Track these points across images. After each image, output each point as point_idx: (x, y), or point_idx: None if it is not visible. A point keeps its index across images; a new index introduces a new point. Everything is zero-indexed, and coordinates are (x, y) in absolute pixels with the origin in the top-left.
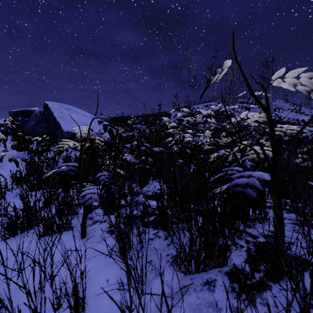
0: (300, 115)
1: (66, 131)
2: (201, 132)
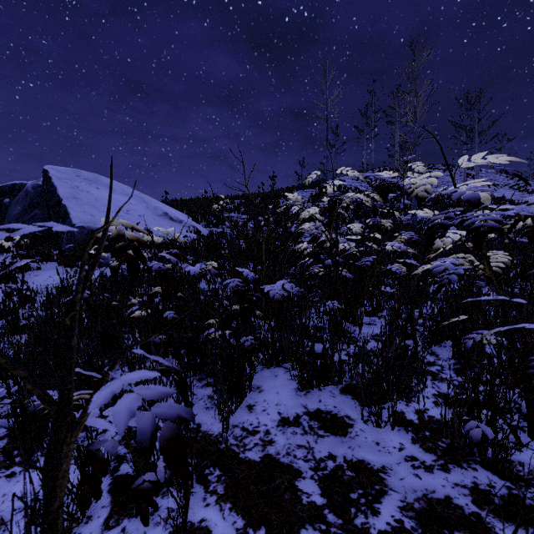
0: (528, 195)
1: (79, 225)
2: (475, 241)
